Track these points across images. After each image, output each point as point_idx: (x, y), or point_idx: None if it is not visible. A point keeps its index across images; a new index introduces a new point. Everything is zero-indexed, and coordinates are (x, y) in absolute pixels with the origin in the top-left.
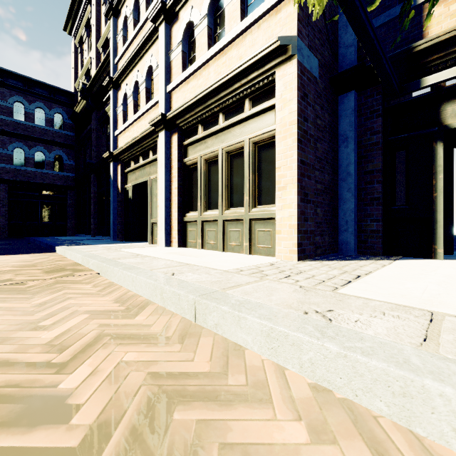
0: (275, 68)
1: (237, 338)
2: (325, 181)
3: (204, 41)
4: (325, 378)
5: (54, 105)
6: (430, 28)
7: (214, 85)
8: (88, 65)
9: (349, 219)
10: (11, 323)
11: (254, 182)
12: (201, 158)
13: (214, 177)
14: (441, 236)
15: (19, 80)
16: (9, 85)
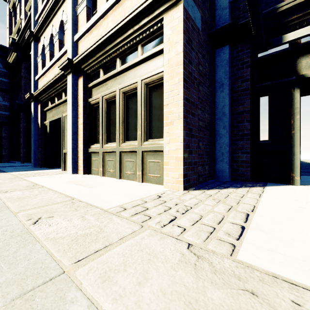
0: (163, 14)
1: None
2: (206, 119)
3: None
4: None
5: None
6: None
7: (110, 31)
8: (19, 25)
9: (224, 151)
10: None
11: (145, 119)
12: (103, 98)
13: (113, 115)
14: (298, 166)
15: None
16: None
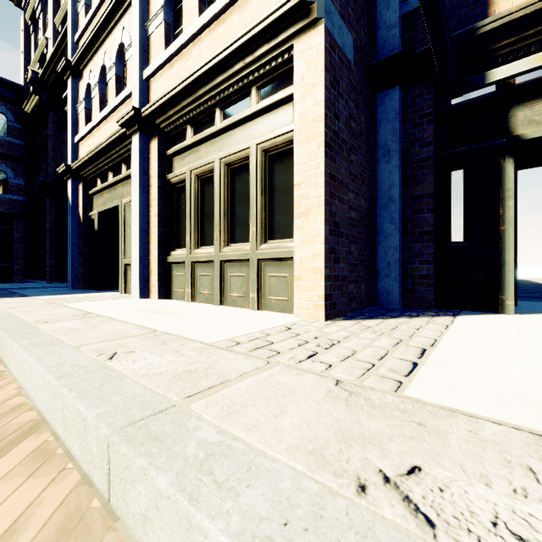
0: (293, 39)
1: None
2: (361, 208)
3: (193, 5)
4: None
5: None
6: (498, 4)
7: (206, 65)
8: (43, 48)
9: (392, 259)
10: None
11: (263, 207)
12: (192, 173)
13: (209, 201)
14: (511, 283)
15: None
16: None
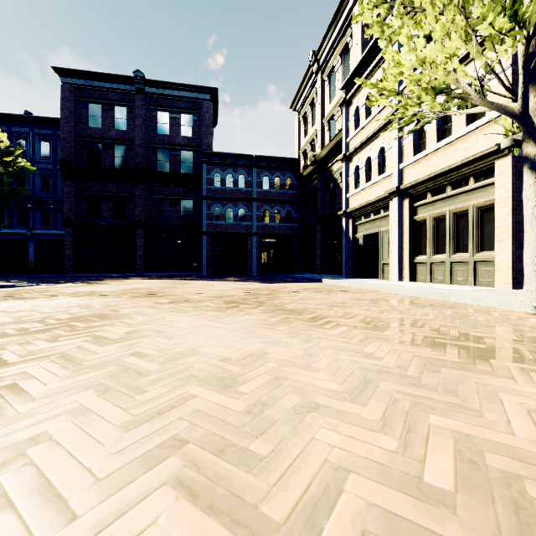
0: (494, 160)
1: (463, 302)
2: None
3: (433, 135)
4: (491, 306)
5: (286, 172)
6: None
7: (443, 169)
8: (313, 136)
9: None
10: (377, 297)
11: (477, 235)
12: (430, 217)
13: (441, 230)
14: None
15: (266, 160)
16: (261, 166)
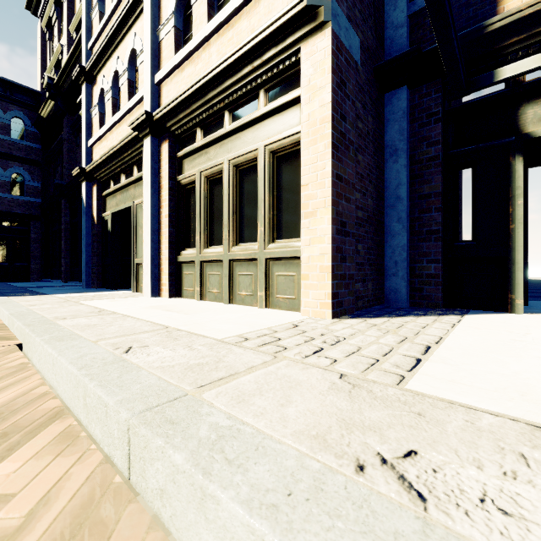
0: (300, 42)
1: (199, 540)
2: (369, 207)
3: (203, 11)
4: None
5: (11, 107)
6: (507, 1)
7: (215, 69)
8: (58, 54)
9: (399, 259)
10: None
11: (271, 207)
12: (201, 174)
13: (218, 201)
14: (520, 282)
15: None
16: None
